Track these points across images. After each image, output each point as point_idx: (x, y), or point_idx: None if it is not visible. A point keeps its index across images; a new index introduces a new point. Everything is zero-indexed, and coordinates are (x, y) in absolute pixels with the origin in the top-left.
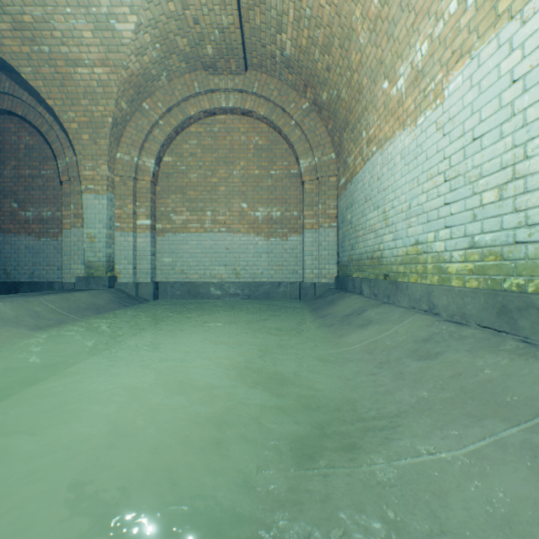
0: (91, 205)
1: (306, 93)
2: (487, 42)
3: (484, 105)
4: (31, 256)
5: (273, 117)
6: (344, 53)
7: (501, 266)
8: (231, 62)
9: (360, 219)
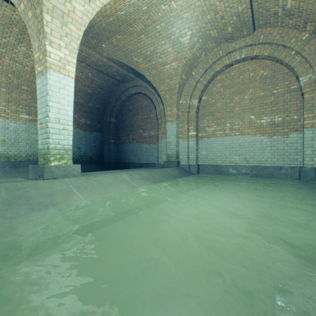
0: (169, 127)
1: (305, 28)
2: None
3: None
4: (146, 152)
5: (275, 54)
6: None
7: None
8: (243, 31)
9: None
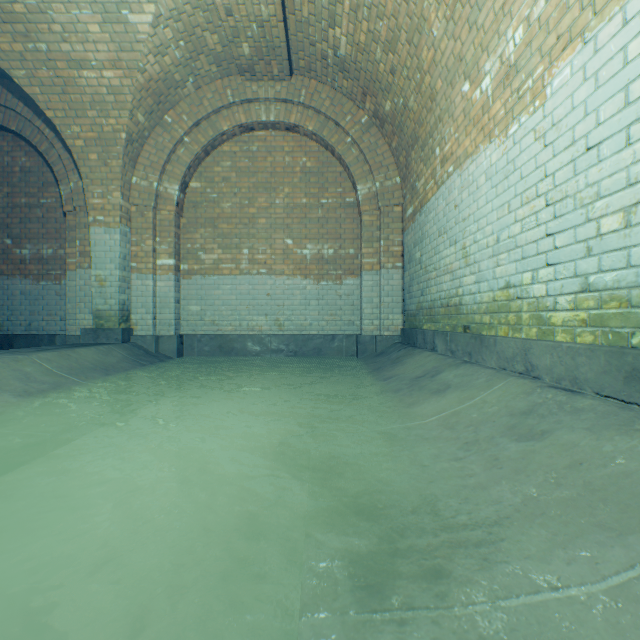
0: (100, 240)
1: (364, 103)
2: (607, 18)
3: (603, 103)
4: (28, 303)
5: (324, 133)
6: (412, 50)
7: (628, 315)
8: (272, 65)
9: (432, 257)
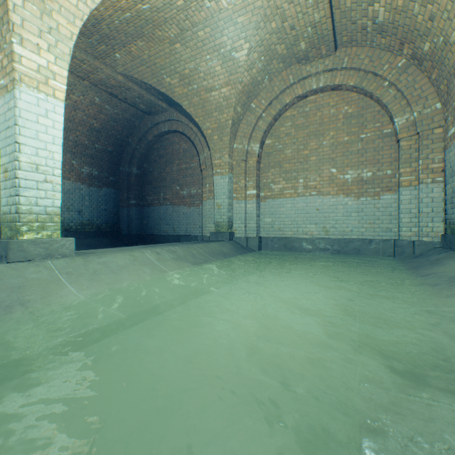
0: (218, 183)
1: (401, 51)
2: None
3: None
4: (185, 219)
5: (363, 84)
6: None
7: None
8: (321, 49)
9: None
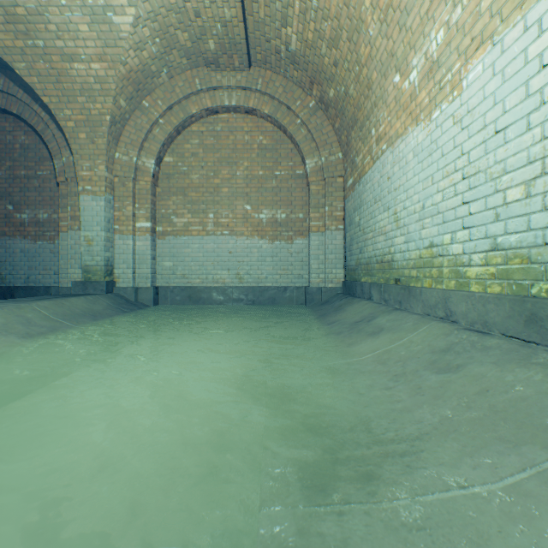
0: (88, 206)
1: (312, 91)
2: (512, 25)
3: (509, 94)
4: (27, 260)
5: (278, 115)
6: (352, 46)
7: (528, 270)
8: (234, 58)
9: (368, 221)
